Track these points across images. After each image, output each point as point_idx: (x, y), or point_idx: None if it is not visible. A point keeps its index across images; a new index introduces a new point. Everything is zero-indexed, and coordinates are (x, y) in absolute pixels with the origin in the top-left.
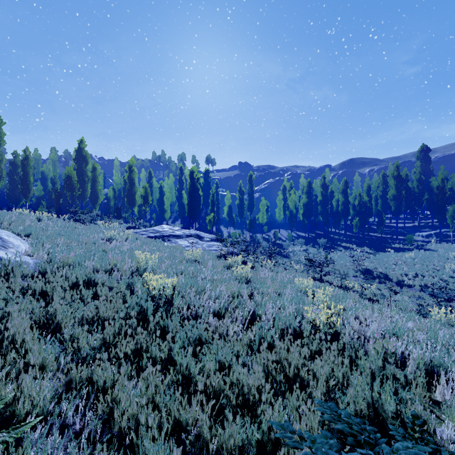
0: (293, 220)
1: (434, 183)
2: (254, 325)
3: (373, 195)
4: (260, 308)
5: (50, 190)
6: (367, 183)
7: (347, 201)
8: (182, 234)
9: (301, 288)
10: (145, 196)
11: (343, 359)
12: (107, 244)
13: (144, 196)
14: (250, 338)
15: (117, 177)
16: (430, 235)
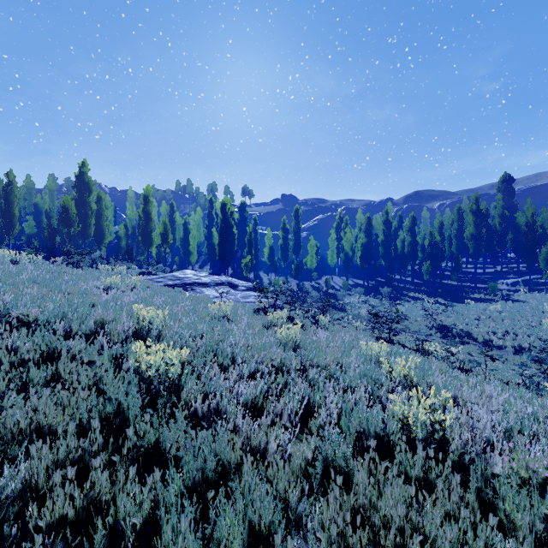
0: (349, 264)
1: (521, 220)
2: (309, 424)
3: (446, 234)
4: (317, 393)
5: (45, 227)
6: (439, 220)
7: (415, 241)
8: (210, 282)
9: (370, 356)
10: (164, 234)
11: (468, 495)
12: (99, 295)
13: (163, 234)
14: (306, 456)
15: (131, 211)
16: (517, 283)
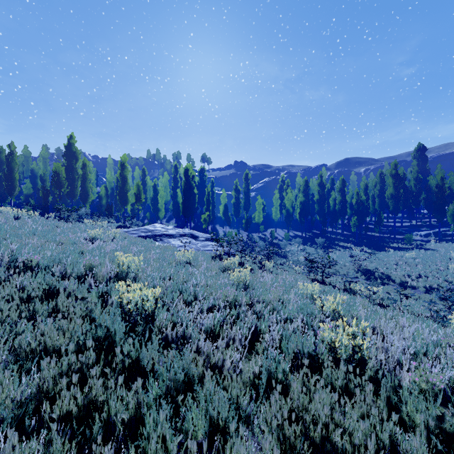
0: (290, 219)
1: (432, 182)
2: (256, 347)
3: (370, 194)
4: (263, 323)
5: (39, 188)
6: (364, 182)
7: (344, 200)
8: (175, 234)
9: (306, 294)
10: (137, 194)
11: (380, 401)
12: (87, 245)
13: (137, 194)
14: (253, 371)
15: (110, 175)
16: (429, 234)
